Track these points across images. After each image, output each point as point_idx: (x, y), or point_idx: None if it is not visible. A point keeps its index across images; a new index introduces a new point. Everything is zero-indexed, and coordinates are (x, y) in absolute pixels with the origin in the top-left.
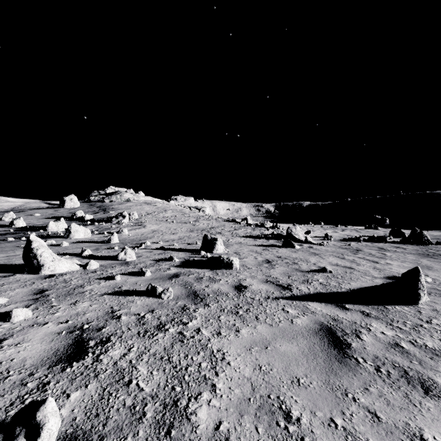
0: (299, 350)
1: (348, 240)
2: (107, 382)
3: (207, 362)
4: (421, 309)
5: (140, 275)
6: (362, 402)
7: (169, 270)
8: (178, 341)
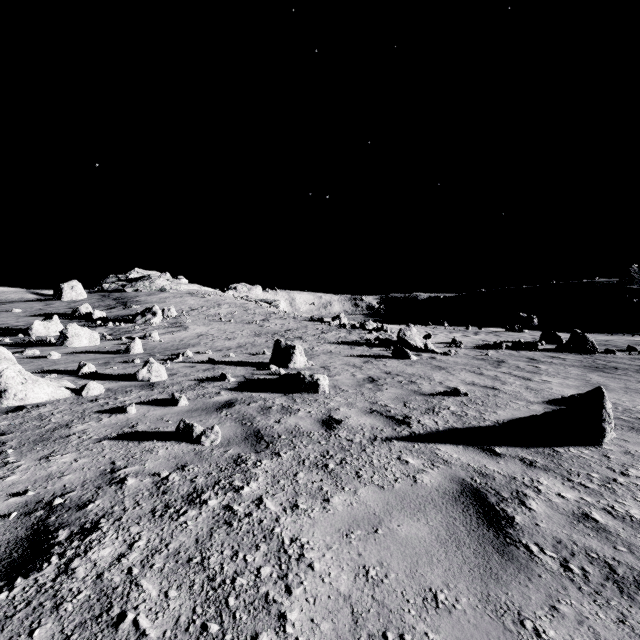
0: (431, 533)
1: (484, 348)
2: (75, 620)
3: (271, 566)
4: (608, 452)
5: (171, 405)
6: (552, 637)
7: (218, 396)
8: (223, 524)
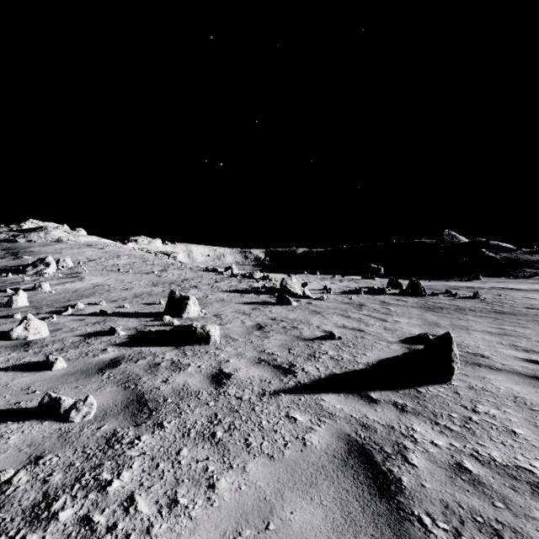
0: (326, 518)
1: (348, 293)
2: None
3: None
4: (457, 389)
5: (44, 369)
6: None
7: (103, 353)
8: None
